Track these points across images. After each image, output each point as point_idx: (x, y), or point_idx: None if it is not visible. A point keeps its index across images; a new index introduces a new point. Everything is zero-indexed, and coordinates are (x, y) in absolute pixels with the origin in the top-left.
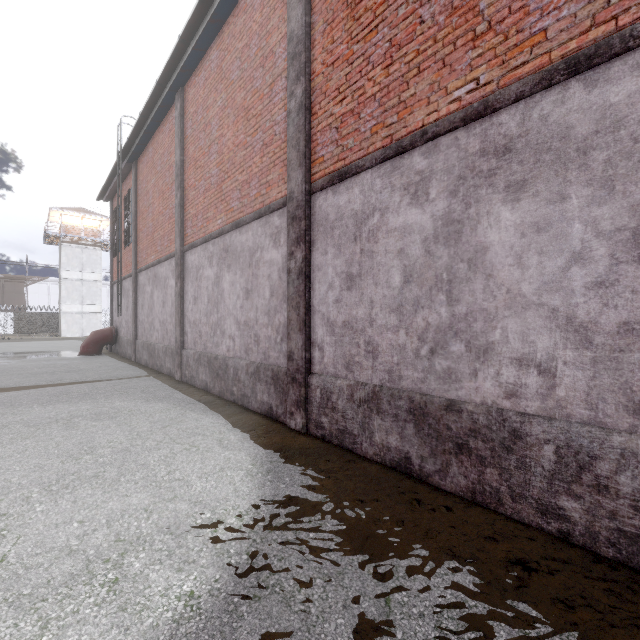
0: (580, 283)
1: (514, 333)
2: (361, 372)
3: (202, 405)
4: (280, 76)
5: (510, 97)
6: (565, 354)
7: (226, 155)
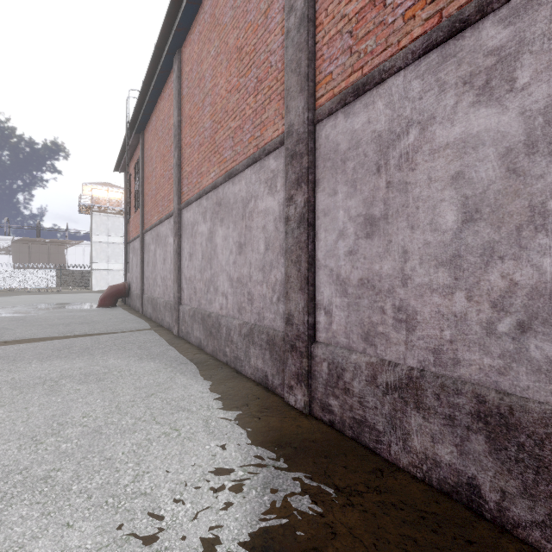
0: None
1: None
2: (387, 347)
3: (194, 366)
4: None
5: None
6: None
7: (219, 104)
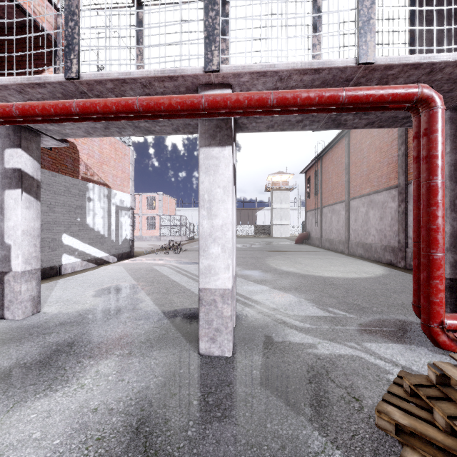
0: None
1: None
2: None
3: (361, 260)
4: (395, 140)
5: None
6: None
7: (371, 164)
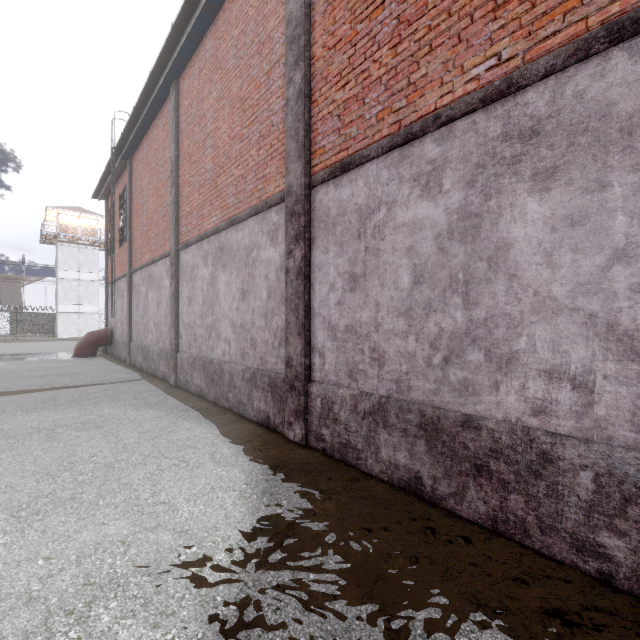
0: (624, 285)
1: (543, 341)
2: (366, 381)
3: (196, 412)
4: (278, 63)
5: (538, 72)
6: (605, 367)
7: (221, 149)
